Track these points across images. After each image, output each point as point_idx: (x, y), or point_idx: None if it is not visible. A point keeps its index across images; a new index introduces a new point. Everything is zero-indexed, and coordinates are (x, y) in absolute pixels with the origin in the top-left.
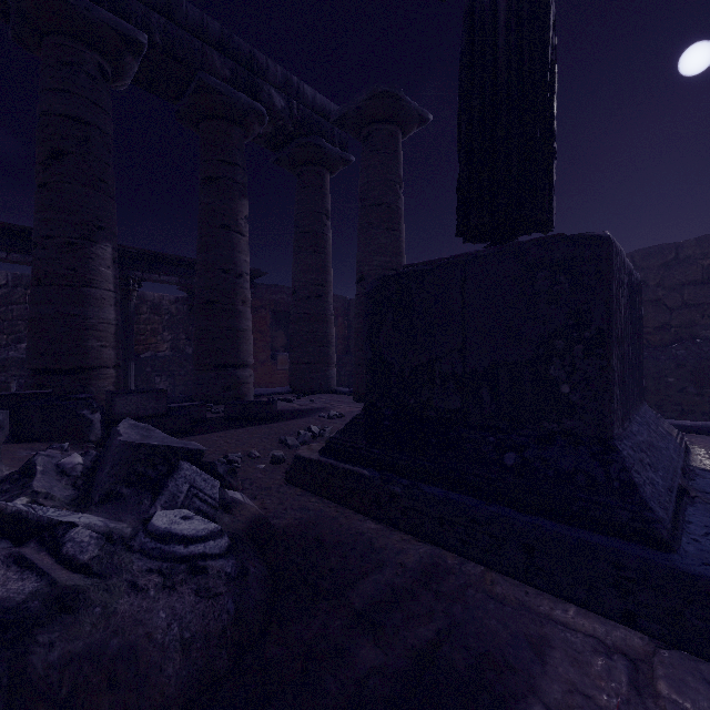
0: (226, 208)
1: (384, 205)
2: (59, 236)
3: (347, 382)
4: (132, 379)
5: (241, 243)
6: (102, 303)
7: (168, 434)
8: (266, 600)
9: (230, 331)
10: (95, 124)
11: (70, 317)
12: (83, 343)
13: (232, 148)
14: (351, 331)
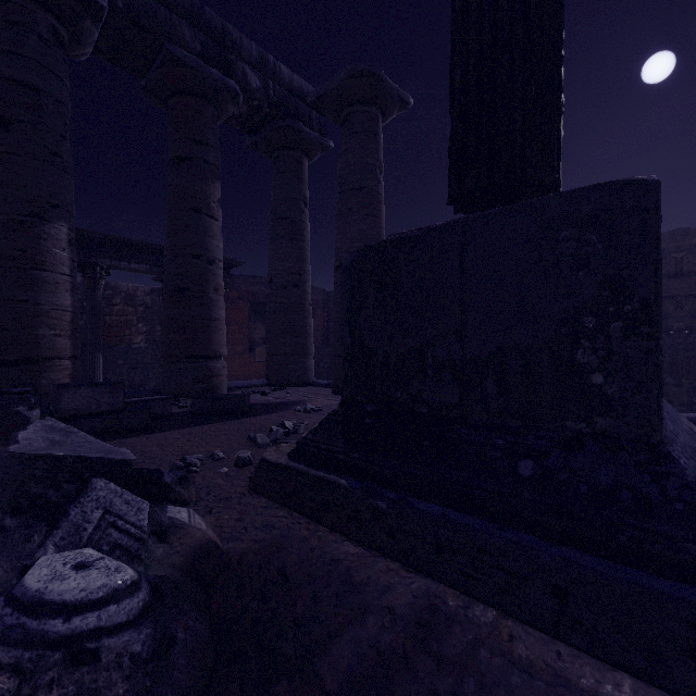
0: (197, 189)
1: (364, 190)
2: (5, 213)
3: (326, 374)
4: (99, 372)
5: (213, 227)
6: (56, 288)
7: (124, 431)
8: (198, 684)
9: (201, 320)
10: (48, 92)
11: (18, 303)
12: (33, 331)
13: (203, 126)
14: (330, 323)
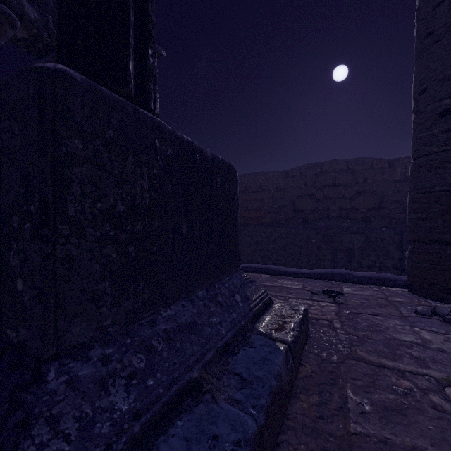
0: None
1: None
2: None
3: None
4: None
5: None
6: None
7: None
8: None
9: None
10: None
11: None
12: None
13: None
14: None
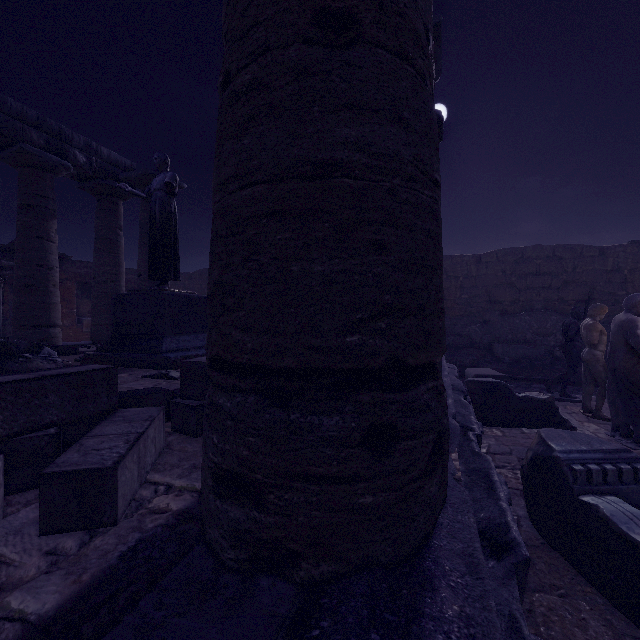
0: (41, 225)
1: None
2: None
3: None
4: None
5: (52, 248)
6: None
7: None
8: None
9: (44, 304)
10: None
11: None
12: None
13: (45, 187)
14: None
